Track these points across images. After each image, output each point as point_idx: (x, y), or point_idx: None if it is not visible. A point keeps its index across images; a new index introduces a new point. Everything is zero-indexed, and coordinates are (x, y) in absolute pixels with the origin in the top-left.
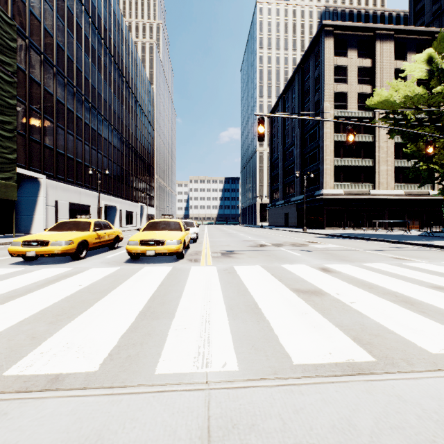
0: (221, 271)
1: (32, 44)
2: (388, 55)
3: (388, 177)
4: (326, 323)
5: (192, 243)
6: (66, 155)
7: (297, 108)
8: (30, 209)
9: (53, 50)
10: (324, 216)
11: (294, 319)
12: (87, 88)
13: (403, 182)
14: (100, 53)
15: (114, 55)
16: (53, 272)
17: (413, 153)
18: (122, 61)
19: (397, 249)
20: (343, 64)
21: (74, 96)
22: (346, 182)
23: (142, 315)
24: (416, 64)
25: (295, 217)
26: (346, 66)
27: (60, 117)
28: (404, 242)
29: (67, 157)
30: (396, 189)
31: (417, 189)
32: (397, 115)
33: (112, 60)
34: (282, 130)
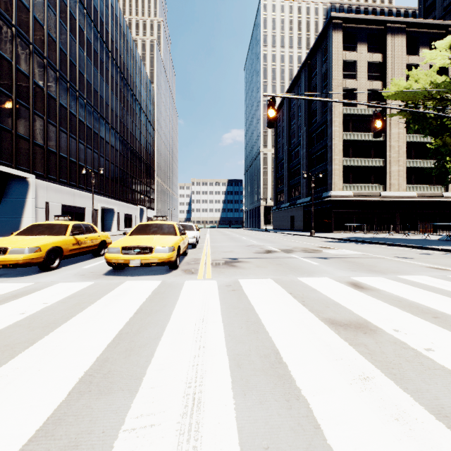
0: (223, 288)
1: (19, 32)
2: (400, 50)
3: (400, 178)
4: (414, 408)
5: (191, 249)
6: (58, 154)
7: (303, 106)
8: (18, 211)
9: (44, 41)
10: (332, 219)
11: (351, 395)
12: (82, 83)
13: (415, 183)
14: (96, 47)
15: (111, 50)
16: (3, 289)
17: (434, 149)
18: (120, 57)
19: (426, 256)
20: (352, 59)
21: (67, 91)
22: (355, 183)
23: (85, 382)
24: (437, 52)
25: (301, 220)
26: (355, 61)
27: (51, 113)
28: (430, 247)
29: (60, 156)
30: (408, 190)
31: (430, 191)
32: (419, 107)
33: (110, 55)
34: (287, 129)
